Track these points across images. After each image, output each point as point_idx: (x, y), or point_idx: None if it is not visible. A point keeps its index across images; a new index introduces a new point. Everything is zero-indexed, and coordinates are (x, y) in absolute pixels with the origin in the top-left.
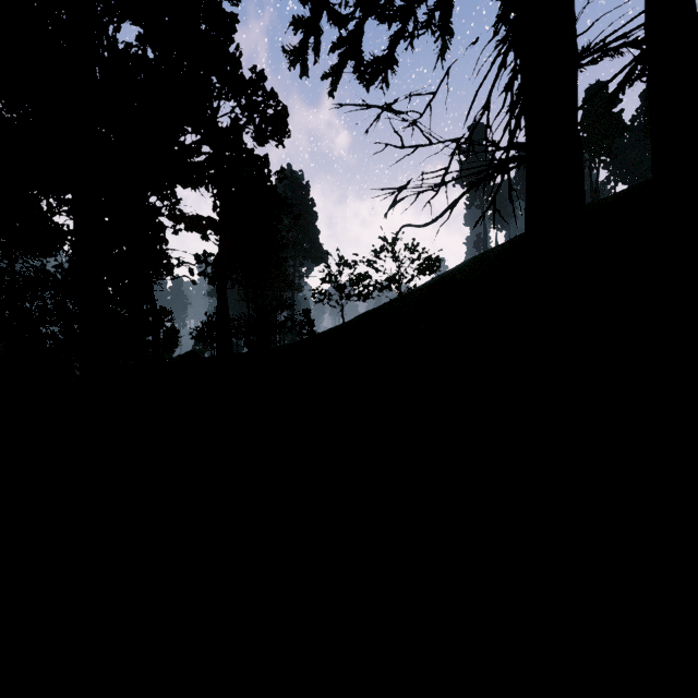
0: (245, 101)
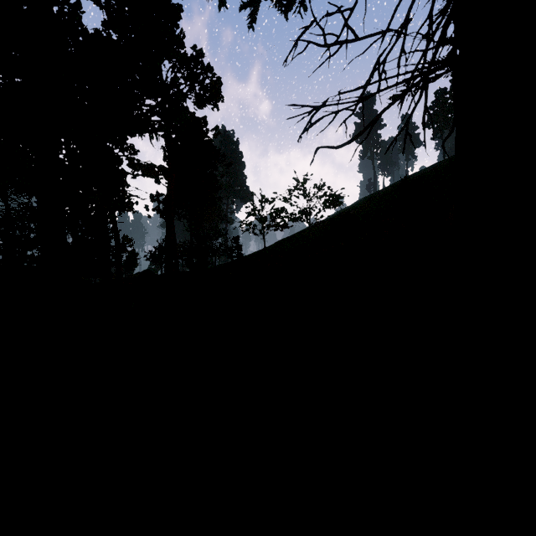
0: (188, 74)
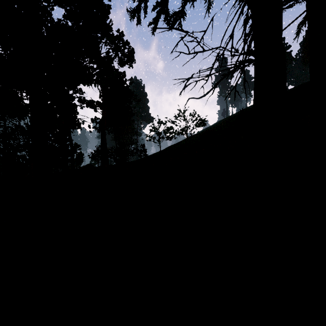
0: (114, 46)
